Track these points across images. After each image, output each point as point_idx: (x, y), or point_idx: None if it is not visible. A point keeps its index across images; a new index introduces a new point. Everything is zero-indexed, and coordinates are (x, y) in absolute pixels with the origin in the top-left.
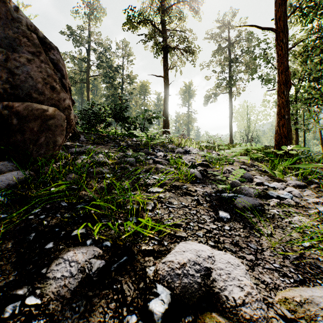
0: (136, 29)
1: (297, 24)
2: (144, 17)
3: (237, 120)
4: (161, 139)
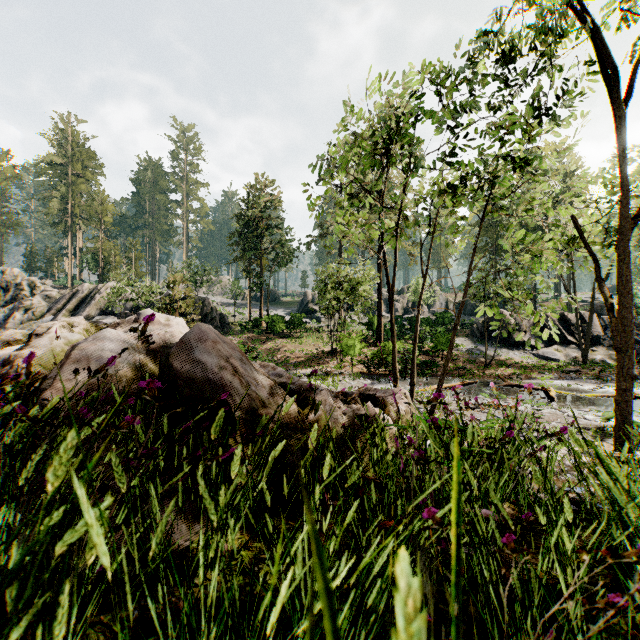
0: None
1: None
2: None
3: None
4: None
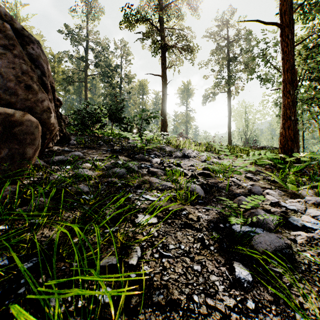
0: (133, 27)
1: (297, 22)
2: (141, 15)
3: (236, 120)
4: (157, 144)
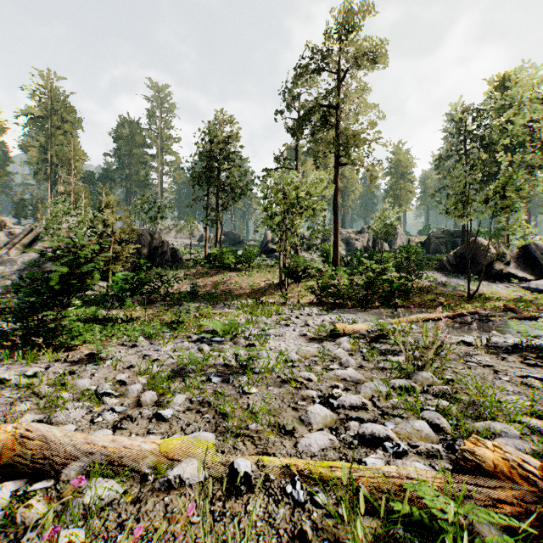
0: None
1: None
2: None
3: None
4: None
